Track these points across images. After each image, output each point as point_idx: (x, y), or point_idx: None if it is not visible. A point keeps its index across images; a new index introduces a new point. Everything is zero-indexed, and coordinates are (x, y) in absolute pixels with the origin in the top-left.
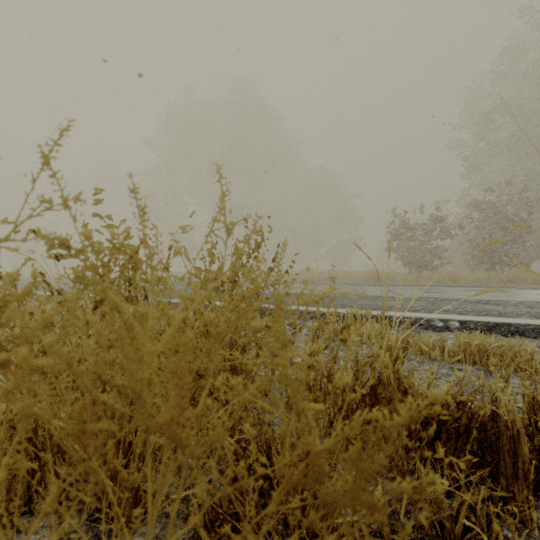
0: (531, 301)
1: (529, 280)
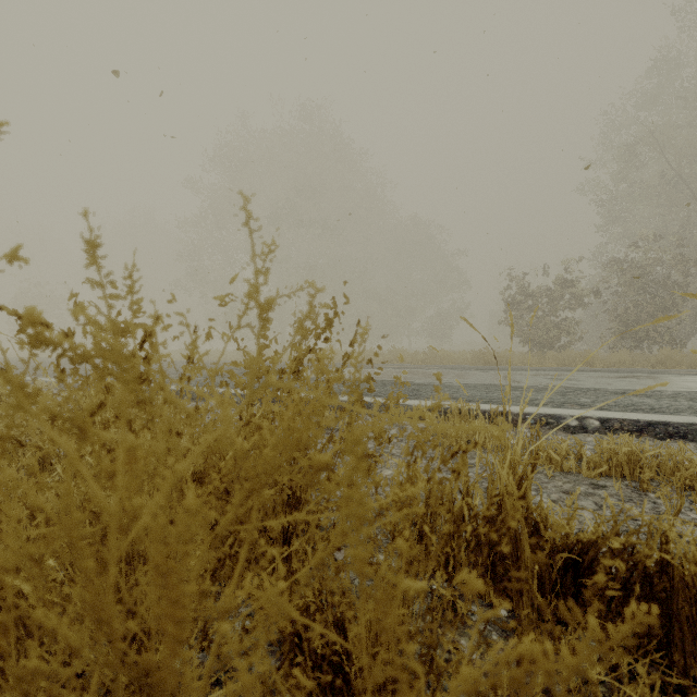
0: (693, 392)
1: (686, 362)
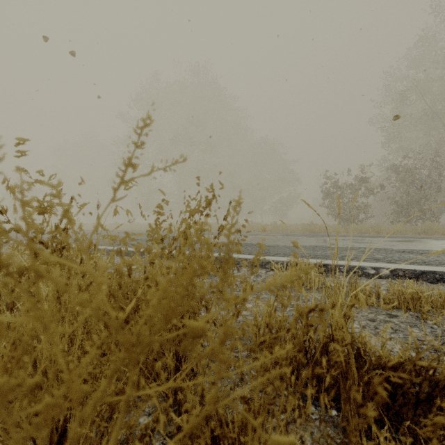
0: None
1: (440, 231)
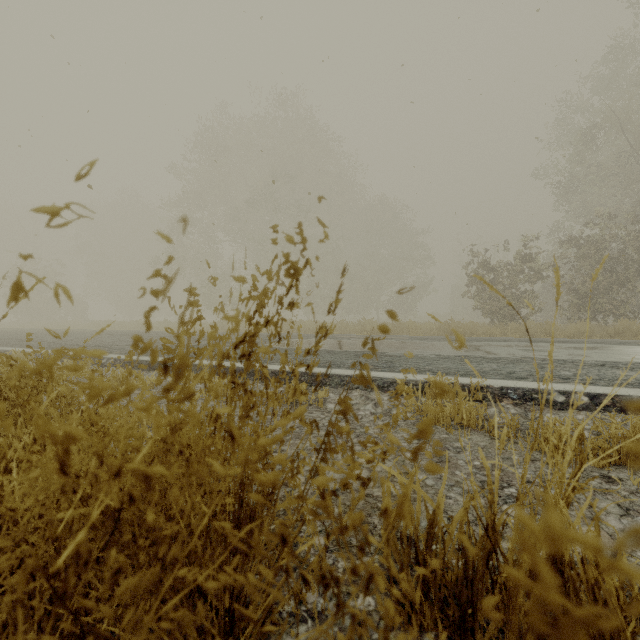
0: None
1: None
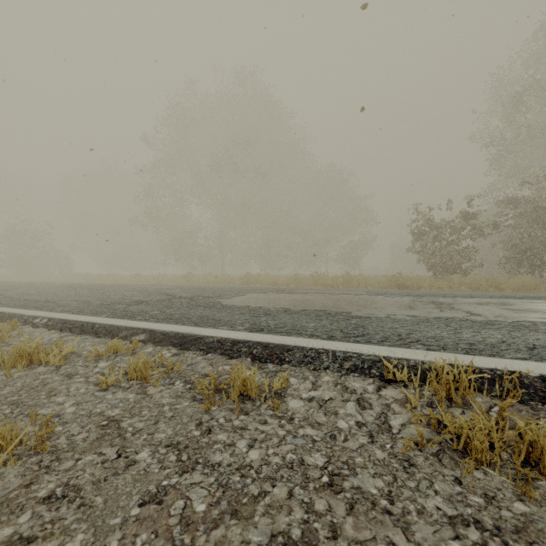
0: None
1: None
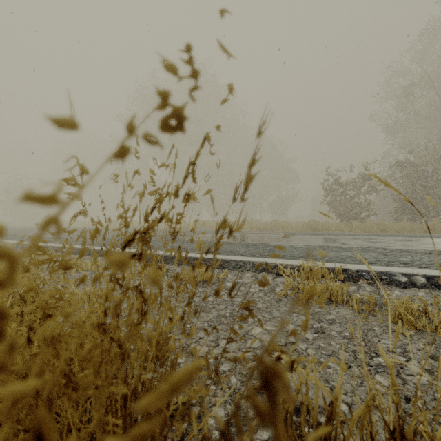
0: None
1: None
